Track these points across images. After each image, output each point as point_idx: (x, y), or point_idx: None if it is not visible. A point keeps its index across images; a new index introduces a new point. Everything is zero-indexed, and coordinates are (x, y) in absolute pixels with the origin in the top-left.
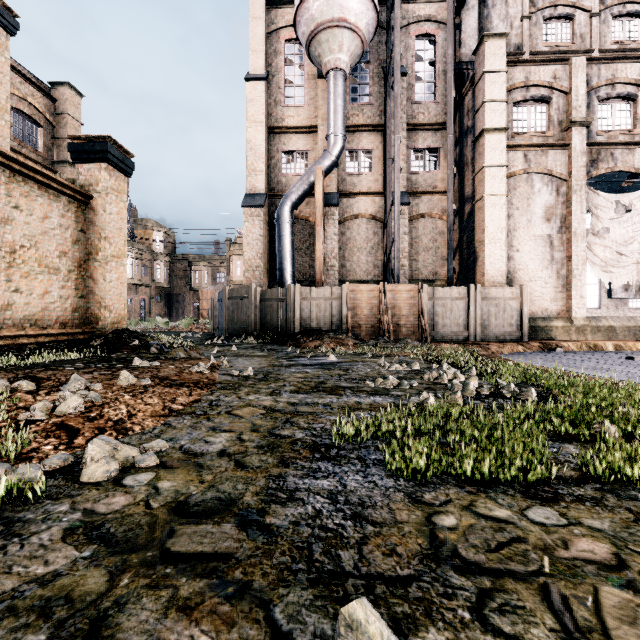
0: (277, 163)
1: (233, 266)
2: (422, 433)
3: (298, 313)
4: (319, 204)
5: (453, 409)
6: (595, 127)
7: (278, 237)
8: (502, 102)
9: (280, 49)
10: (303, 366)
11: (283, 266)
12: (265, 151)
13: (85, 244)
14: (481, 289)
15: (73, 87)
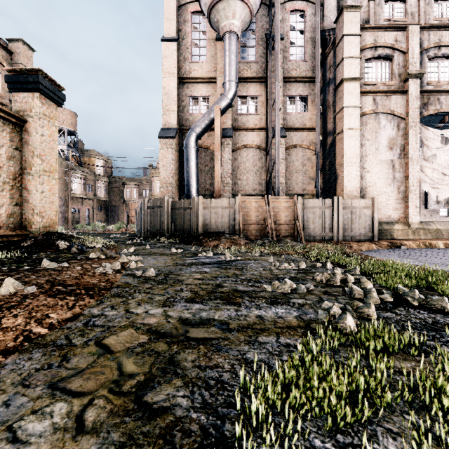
0: (185, 105)
1: (154, 184)
2: (369, 394)
3: (201, 219)
4: (217, 134)
5: (388, 339)
6: (426, 79)
7: (186, 160)
8: (357, 58)
9: (188, 19)
10: (203, 265)
11: (190, 183)
12: (176, 95)
13: (20, 160)
14: (342, 200)
15: (26, 43)
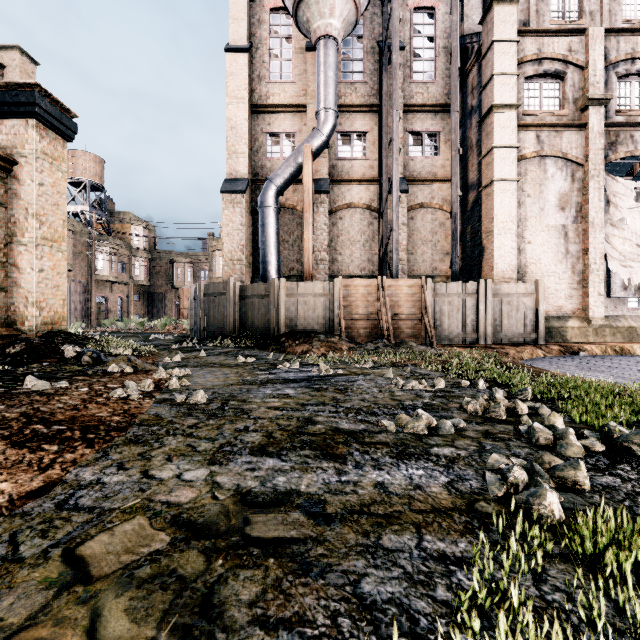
0: (261, 145)
1: (216, 262)
2: None
3: (283, 312)
4: (307, 187)
5: None
6: (613, 106)
7: (261, 226)
8: (513, 75)
9: (264, 19)
10: (284, 383)
11: (267, 259)
12: (247, 131)
13: (6, 222)
14: (492, 285)
15: (25, 52)
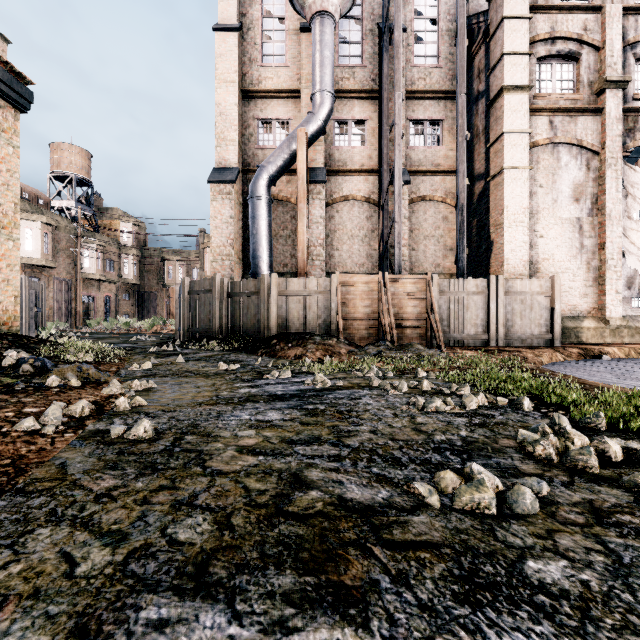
0: (253, 133)
1: (207, 260)
2: None
3: (274, 311)
4: (302, 175)
5: None
6: (631, 90)
7: (252, 218)
8: (525, 55)
9: None
10: (268, 401)
11: (258, 253)
12: (237, 117)
13: None
14: (503, 281)
15: None
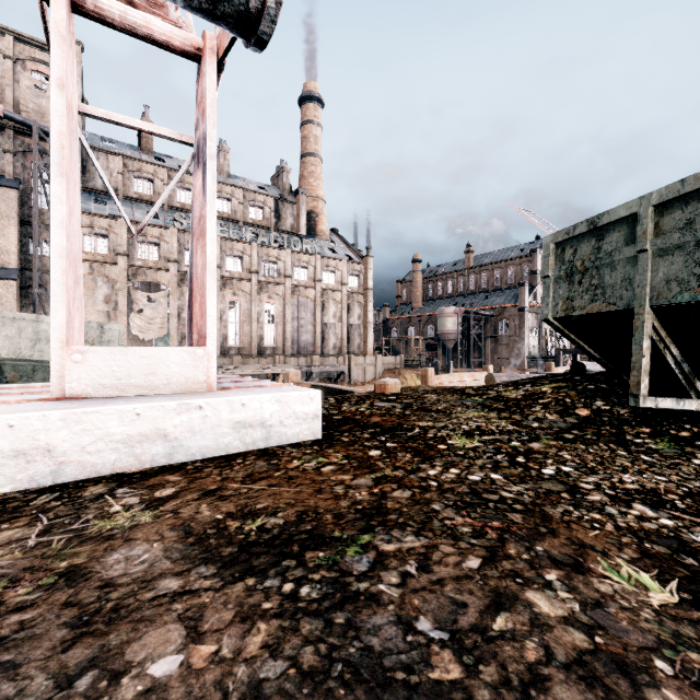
0: None
1: None
2: None
3: None
4: None
5: None
6: (136, 256)
7: None
8: None
9: None
10: None
11: None
12: None
13: None
14: None
15: None
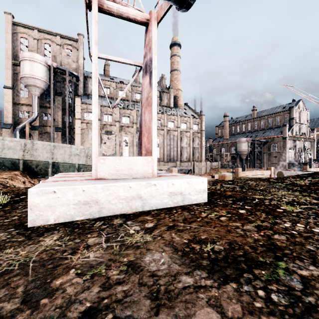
0: (17, 114)
1: None
2: None
3: None
4: (27, 132)
5: None
6: (103, 120)
7: None
8: (80, 112)
9: (18, 79)
10: None
11: None
12: (12, 111)
13: None
14: None
15: None
